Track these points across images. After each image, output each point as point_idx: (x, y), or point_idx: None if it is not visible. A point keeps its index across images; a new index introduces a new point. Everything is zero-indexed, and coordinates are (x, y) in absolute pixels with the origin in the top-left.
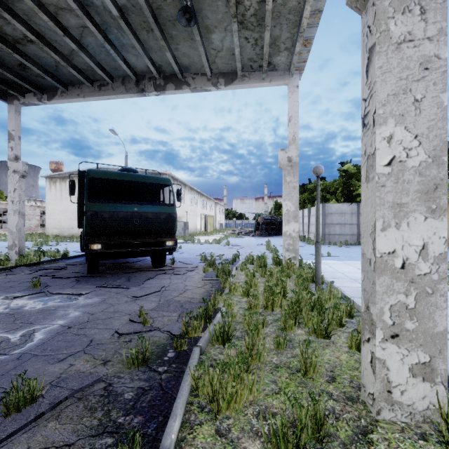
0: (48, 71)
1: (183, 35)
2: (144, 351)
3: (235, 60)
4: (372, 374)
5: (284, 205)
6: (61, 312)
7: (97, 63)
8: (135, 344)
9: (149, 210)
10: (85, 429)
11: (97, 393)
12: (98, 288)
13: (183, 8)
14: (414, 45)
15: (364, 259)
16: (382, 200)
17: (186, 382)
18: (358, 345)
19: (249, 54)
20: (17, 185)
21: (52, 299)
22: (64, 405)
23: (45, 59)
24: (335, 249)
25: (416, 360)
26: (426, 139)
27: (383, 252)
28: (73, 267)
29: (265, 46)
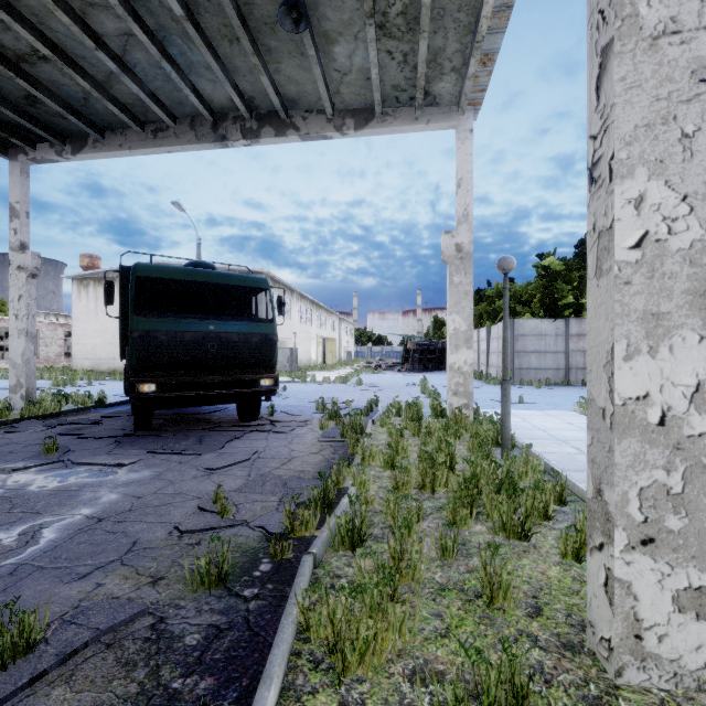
0: (72, 108)
1: (288, 47)
2: (220, 563)
3: (371, 89)
4: (608, 606)
5: (450, 322)
6: (88, 494)
7: (151, 94)
8: (207, 548)
9: (232, 330)
10: (114, 700)
11: (140, 635)
12: (150, 455)
13: (287, 2)
14: (681, 40)
15: (592, 408)
16: (625, 308)
17: (289, 617)
18: (577, 552)
19: (394, 78)
20: (23, 290)
21: (76, 472)
22: (81, 657)
23: (67, 87)
24: (531, 392)
25: (685, 583)
26: (703, 203)
27: (627, 396)
28: (112, 421)
29: (420, 65)
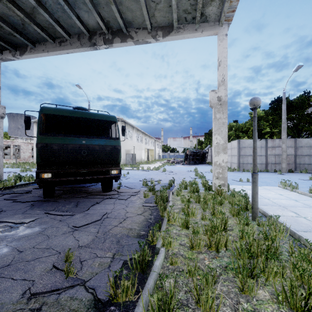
0: (16, 29)
1: None
2: None
3: (171, 13)
4: None
5: (214, 139)
6: None
7: (56, 20)
8: None
9: (95, 143)
10: None
11: None
12: (45, 214)
13: None
14: None
15: None
16: None
17: None
18: None
19: (184, 5)
20: None
21: None
22: None
23: (12, 17)
24: (250, 175)
25: None
26: None
27: None
28: (37, 191)
29: None
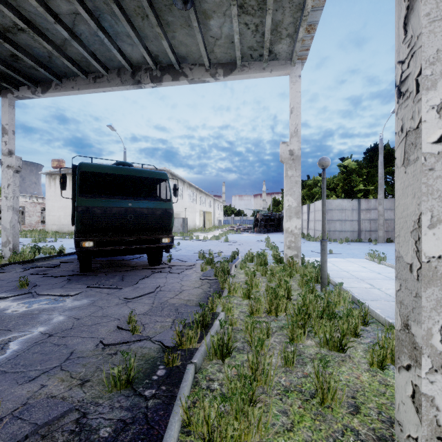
0: (41, 63)
1: (180, 21)
2: (128, 371)
3: (234, 49)
4: (415, 413)
5: (285, 201)
6: (44, 316)
7: (91, 53)
8: (121, 357)
9: (144, 206)
10: None
11: (67, 428)
12: (89, 288)
13: None
14: None
15: (400, 263)
16: (429, 188)
17: (176, 416)
18: (380, 362)
19: (249, 42)
20: (10, 180)
21: (38, 300)
22: None
23: (37, 49)
24: (336, 246)
25: None
26: None
27: (431, 255)
28: (67, 265)
29: (266, 32)
